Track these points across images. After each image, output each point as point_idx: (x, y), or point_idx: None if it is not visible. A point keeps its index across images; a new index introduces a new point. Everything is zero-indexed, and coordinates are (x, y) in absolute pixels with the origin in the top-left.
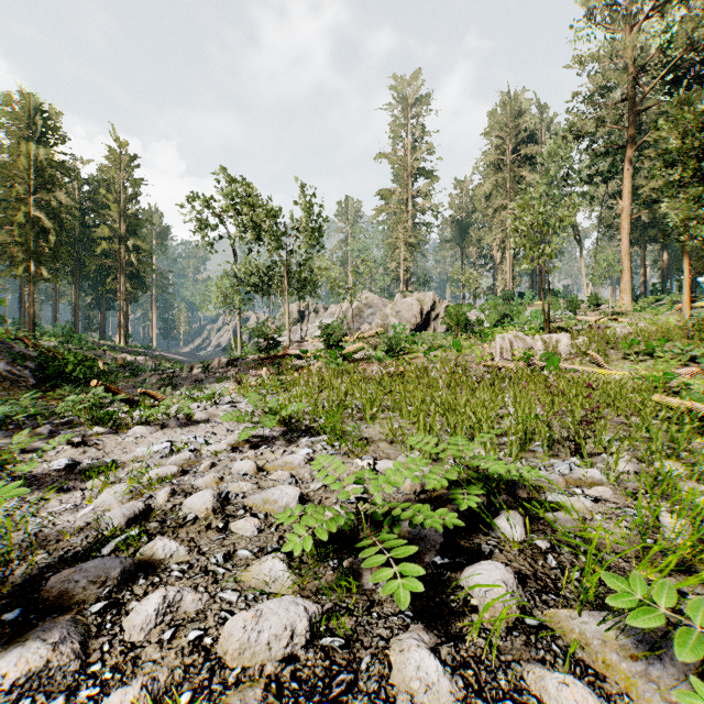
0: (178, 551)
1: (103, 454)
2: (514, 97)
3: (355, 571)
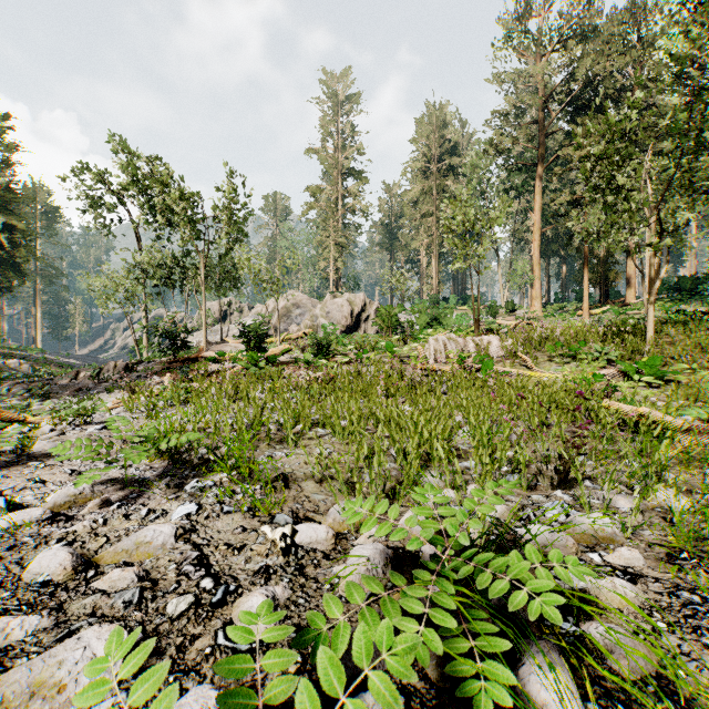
0: None
1: None
2: (439, 108)
3: None
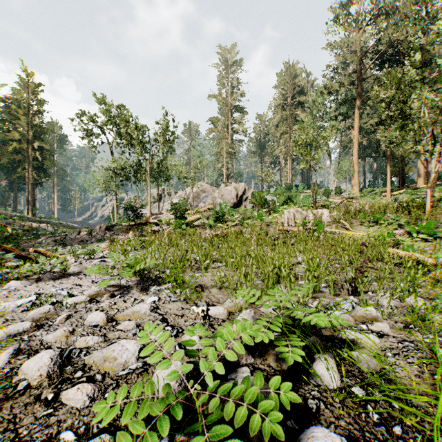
0: None
1: None
2: (292, 66)
3: None
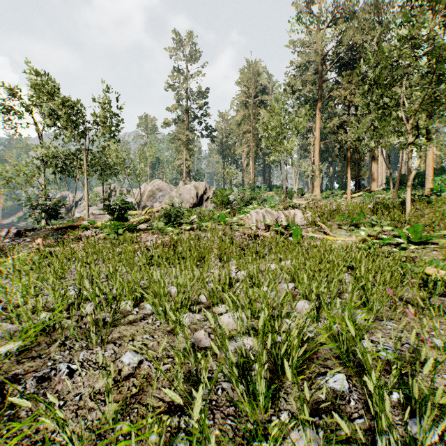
0: None
1: None
2: (254, 63)
3: None
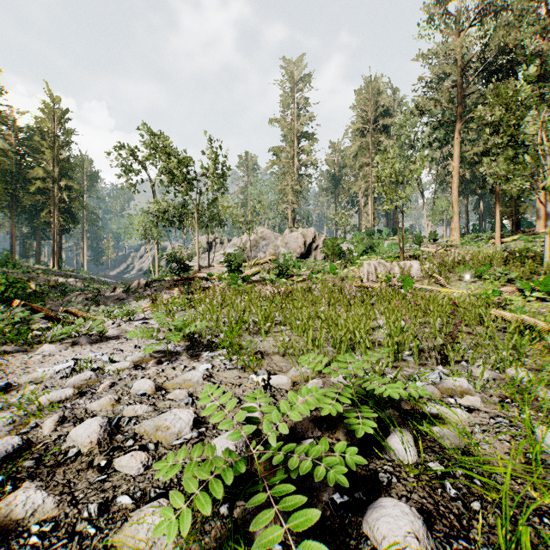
0: (44, 504)
1: (3, 375)
2: (374, 80)
3: (248, 522)
